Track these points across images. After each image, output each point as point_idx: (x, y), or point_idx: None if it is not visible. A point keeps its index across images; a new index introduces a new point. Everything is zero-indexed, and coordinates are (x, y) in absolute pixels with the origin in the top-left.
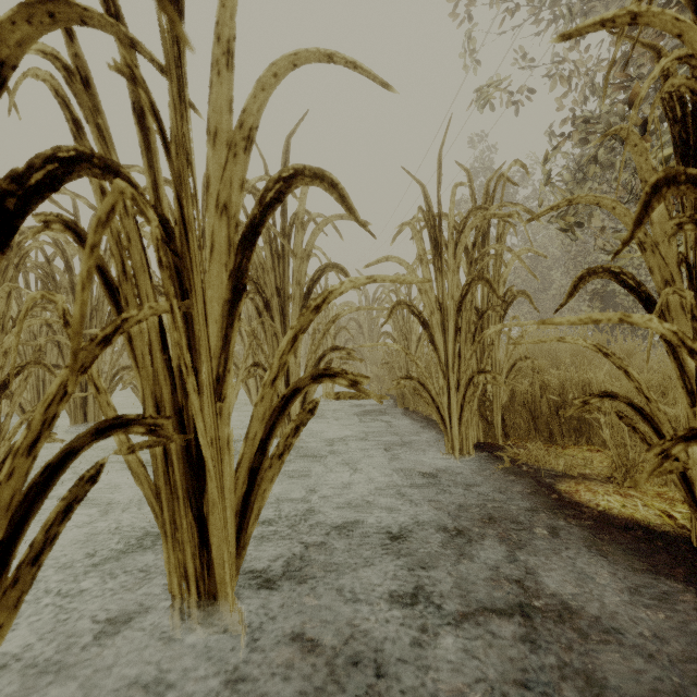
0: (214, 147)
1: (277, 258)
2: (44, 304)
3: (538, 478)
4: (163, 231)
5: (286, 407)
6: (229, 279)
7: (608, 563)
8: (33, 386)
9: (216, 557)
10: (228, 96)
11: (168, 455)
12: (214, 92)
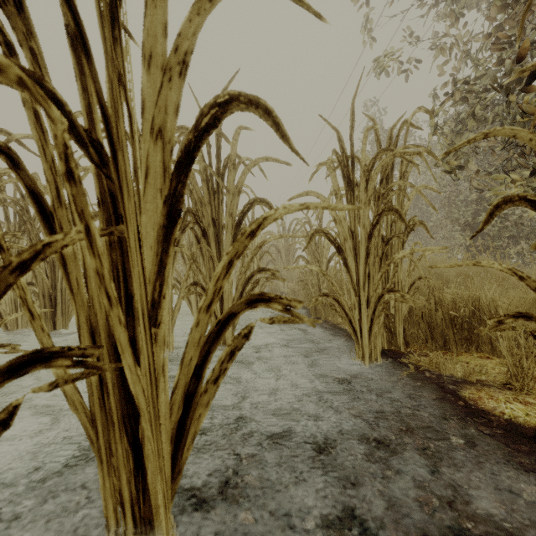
0: (148, 71)
1: (212, 194)
2: (14, 232)
3: (442, 384)
4: (97, 155)
5: (222, 332)
6: (164, 204)
7: (527, 477)
8: (11, 300)
9: (151, 482)
10: (162, 19)
11: (103, 381)
12: (148, 15)
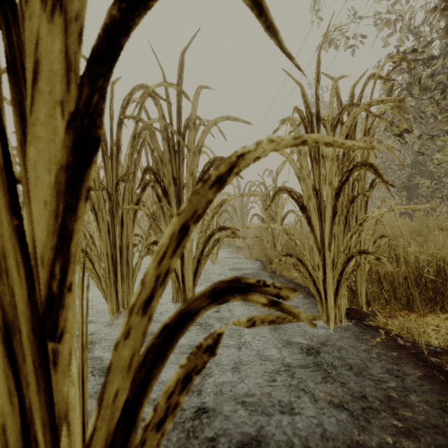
0: None
1: (173, 153)
2: None
3: (422, 356)
4: None
5: (169, 344)
6: (67, 127)
7: None
8: None
9: None
10: None
11: None
12: None
